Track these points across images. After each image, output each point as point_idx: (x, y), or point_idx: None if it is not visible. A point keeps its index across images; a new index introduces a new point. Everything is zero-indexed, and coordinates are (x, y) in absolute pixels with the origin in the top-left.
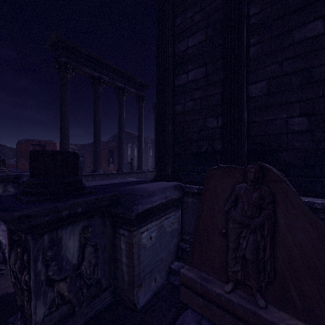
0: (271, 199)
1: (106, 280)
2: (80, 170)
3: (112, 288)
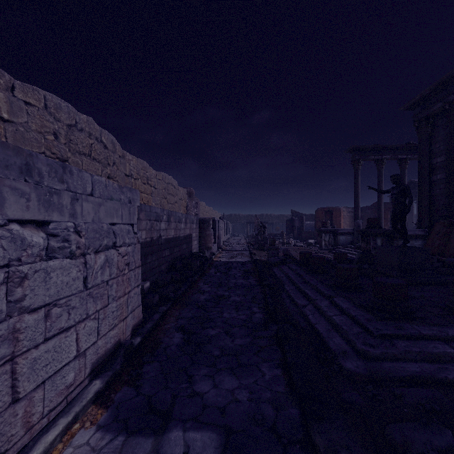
0: (450, 231)
1: None
2: None
3: None
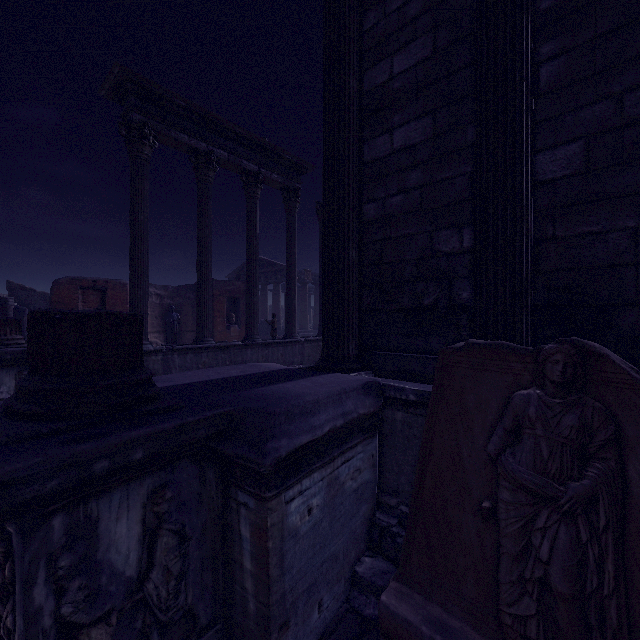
0: (613, 434)
1: (208, 607)
2: (174, 338)
3: (222, 624)
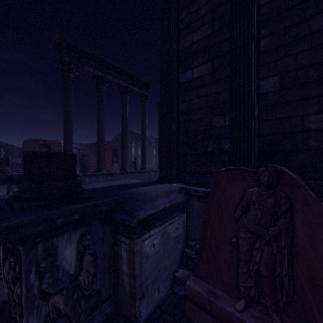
0: (288, 206)
1: (106, 290)
2: (85, 170)
3: (113, 298)
